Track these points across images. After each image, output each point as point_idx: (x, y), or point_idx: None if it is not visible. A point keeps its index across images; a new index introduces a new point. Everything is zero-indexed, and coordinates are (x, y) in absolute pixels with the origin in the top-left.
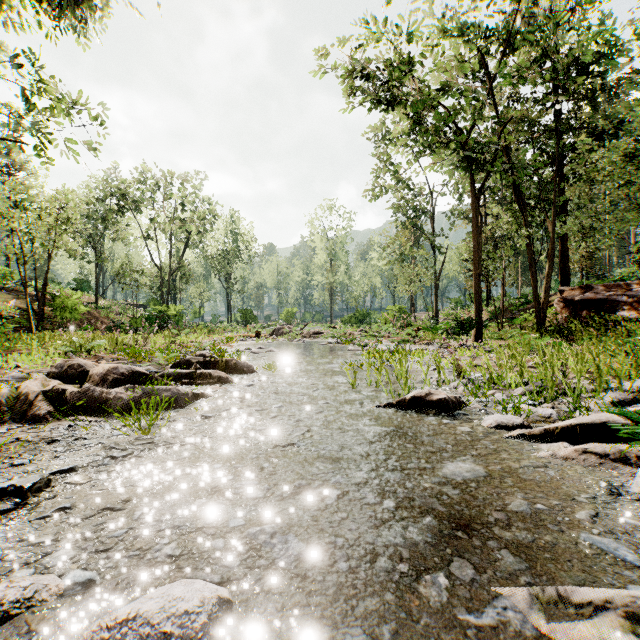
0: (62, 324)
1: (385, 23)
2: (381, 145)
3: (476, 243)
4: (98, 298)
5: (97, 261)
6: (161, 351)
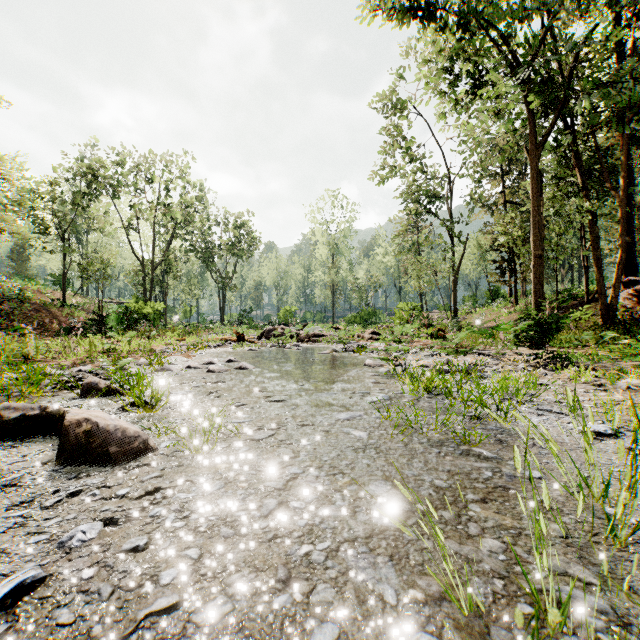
0: (2, 324)
1: None
2: (393, 113)
3: (535, 213)
4: (73, 295)
5: (63, 251)
6: (71, 367)
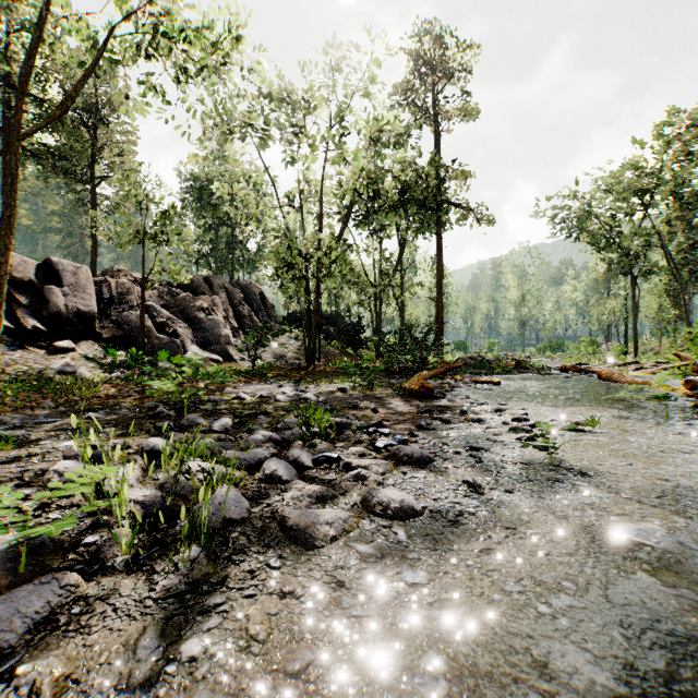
0: None
1: (575, 195)
2: None
3: (634, 307)
4: None
5: None
6: None
